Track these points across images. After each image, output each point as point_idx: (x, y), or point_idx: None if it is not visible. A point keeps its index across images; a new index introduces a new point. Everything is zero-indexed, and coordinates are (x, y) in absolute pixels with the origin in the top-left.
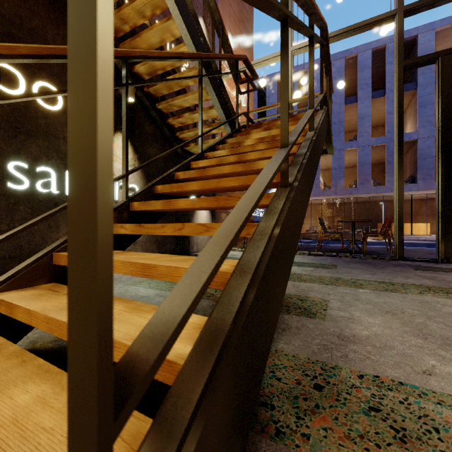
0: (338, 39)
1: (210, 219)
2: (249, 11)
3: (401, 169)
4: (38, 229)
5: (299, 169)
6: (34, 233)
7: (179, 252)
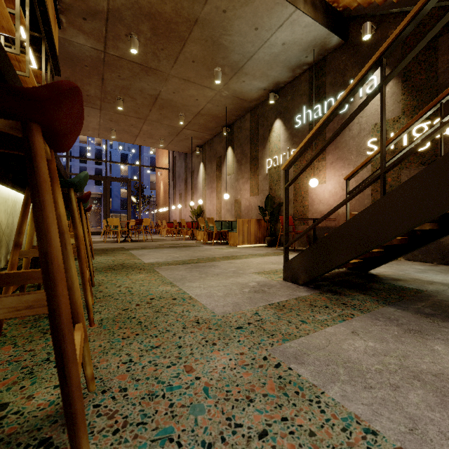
0: None
1: None
2: None
3: None
4: None
5: (418, 173)
6: None
7: None
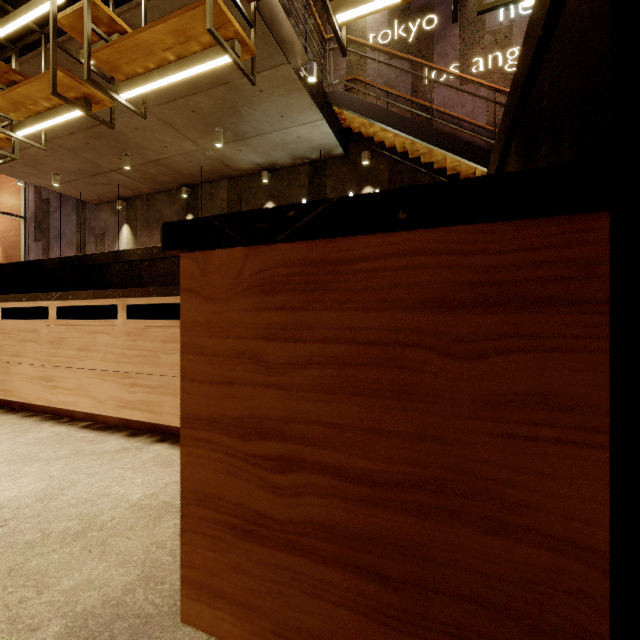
0: None
1: None
2: None
3: None
4: None
5: None
6: None
7: None
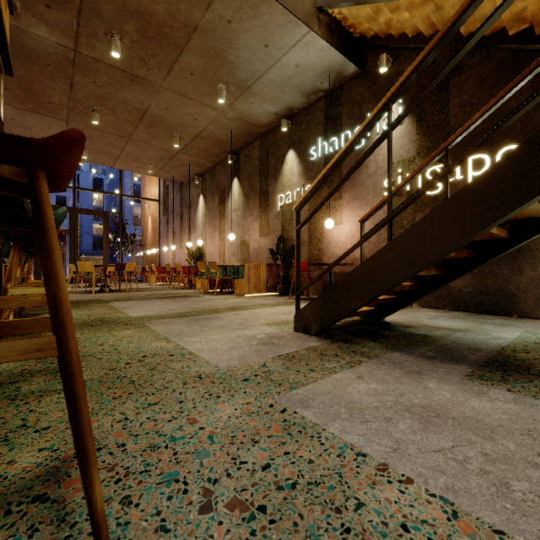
0: None
1: None
2: None
3: None
4: (501, 272)
5: (420, 220)
6: (498, 275)
7: None
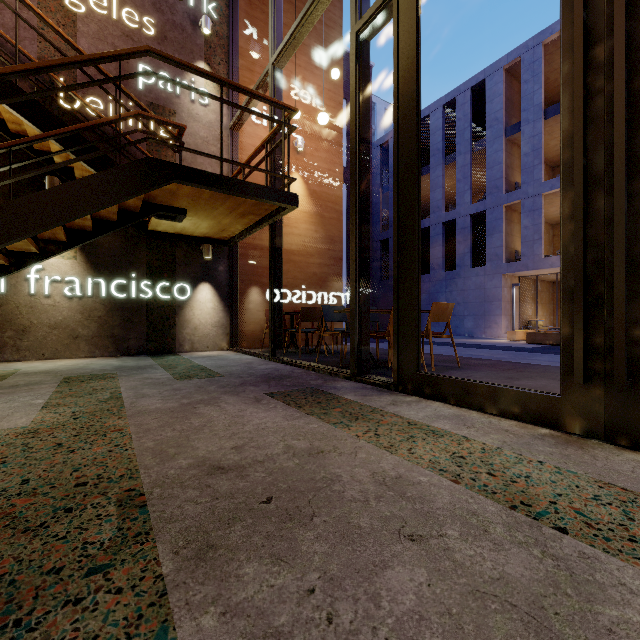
0: (310, 22)
1: (221, 312)
2: (330, 7)
3: (353, 219)
4: None
5: None
6: None
7: (153, 350)
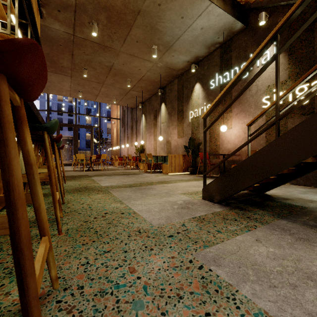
0: None
1: None
2: None
3: None
4: None
5: (305, 120)
6: None
7: None
